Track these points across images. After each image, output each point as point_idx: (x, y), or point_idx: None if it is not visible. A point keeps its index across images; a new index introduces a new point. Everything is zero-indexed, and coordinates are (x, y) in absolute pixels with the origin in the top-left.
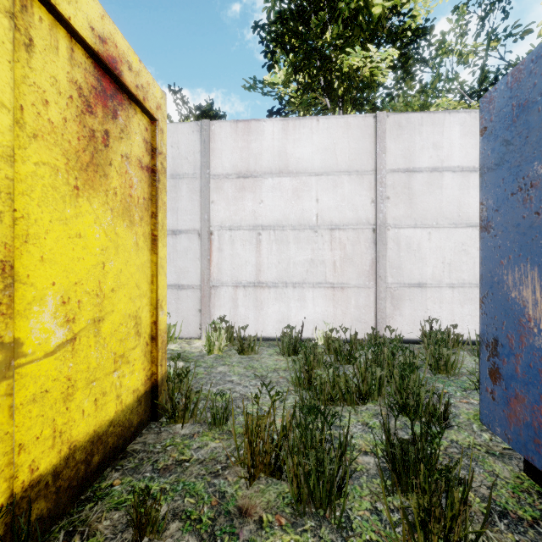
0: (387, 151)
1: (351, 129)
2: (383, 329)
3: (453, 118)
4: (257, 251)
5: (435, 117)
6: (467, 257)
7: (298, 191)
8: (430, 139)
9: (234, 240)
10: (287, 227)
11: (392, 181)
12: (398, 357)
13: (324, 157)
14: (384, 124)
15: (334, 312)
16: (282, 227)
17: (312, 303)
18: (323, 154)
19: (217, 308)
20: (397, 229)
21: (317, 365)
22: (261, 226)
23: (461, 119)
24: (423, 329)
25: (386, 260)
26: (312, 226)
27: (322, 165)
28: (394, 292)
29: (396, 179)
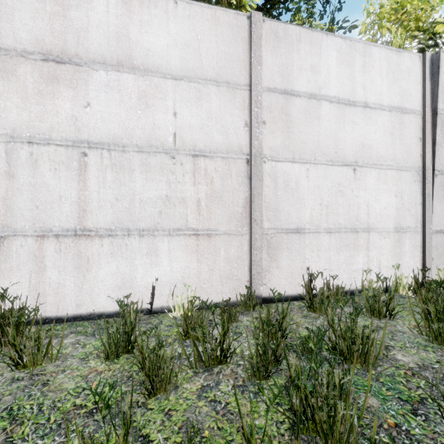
0: (263, 64)
1: (220, 26)
2: (258, 287)
3: (330, 42)
4: (79, 180)
5: (313, 35)
6: (343, 199)
7: (147, 97)
8: (308, 60)
9: (37, 160)
10: (130, 147)
11: (269, 102)
12: (287, 335)
13: (185, 56)
14: (259, 28)
15: (198, 269)
16: (122, 147)
17: (167, 258)
18: (184, 51)
19: (3, 274)
20: (274, 162)
21: (161, 385)
22: (87, 142)
23: (338, 45)
24: (306, 285)
25: (262, 200)
26: (168, 149)
27: (181, 66)
28: (270, 240)
29: (273, 100)
